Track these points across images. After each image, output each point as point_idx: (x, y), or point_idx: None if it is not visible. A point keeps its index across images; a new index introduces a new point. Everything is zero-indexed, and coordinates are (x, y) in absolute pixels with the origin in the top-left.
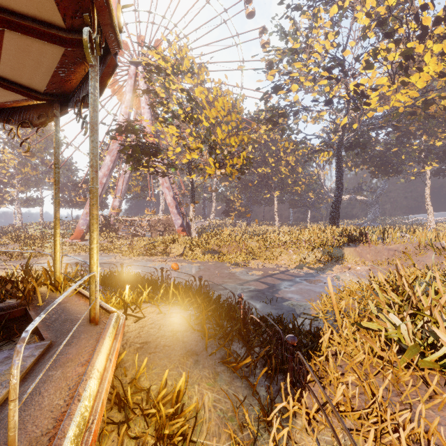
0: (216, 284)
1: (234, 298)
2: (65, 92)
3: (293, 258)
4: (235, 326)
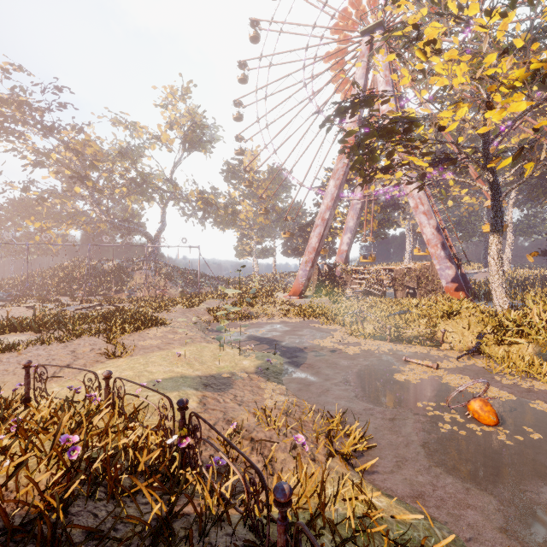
0: None
1: None
2: None
3: None
4: None
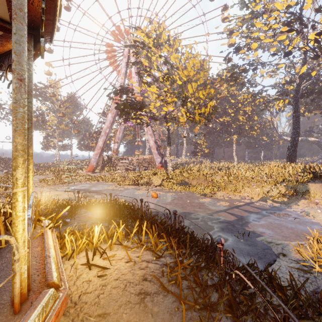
0: (188, 213)
1: (205, 229)
2: (34, 22)
3: (256, 191)
4: (215, 279)
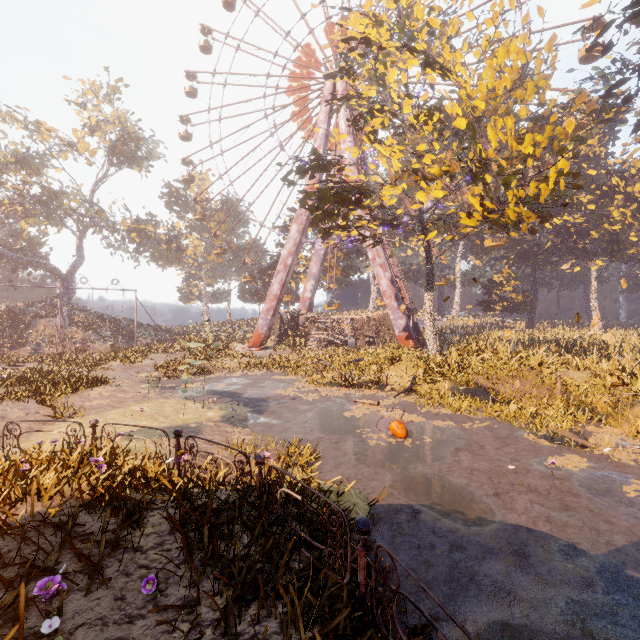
0: (531, 535)
1: None
2: None
3: None
4: None
